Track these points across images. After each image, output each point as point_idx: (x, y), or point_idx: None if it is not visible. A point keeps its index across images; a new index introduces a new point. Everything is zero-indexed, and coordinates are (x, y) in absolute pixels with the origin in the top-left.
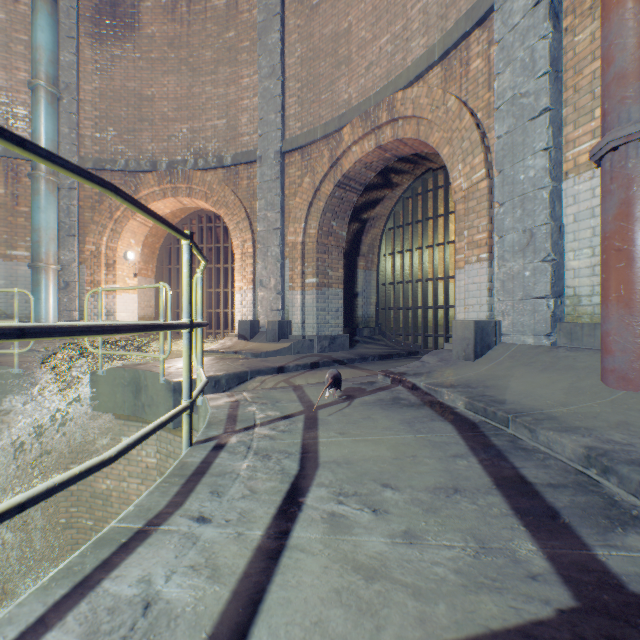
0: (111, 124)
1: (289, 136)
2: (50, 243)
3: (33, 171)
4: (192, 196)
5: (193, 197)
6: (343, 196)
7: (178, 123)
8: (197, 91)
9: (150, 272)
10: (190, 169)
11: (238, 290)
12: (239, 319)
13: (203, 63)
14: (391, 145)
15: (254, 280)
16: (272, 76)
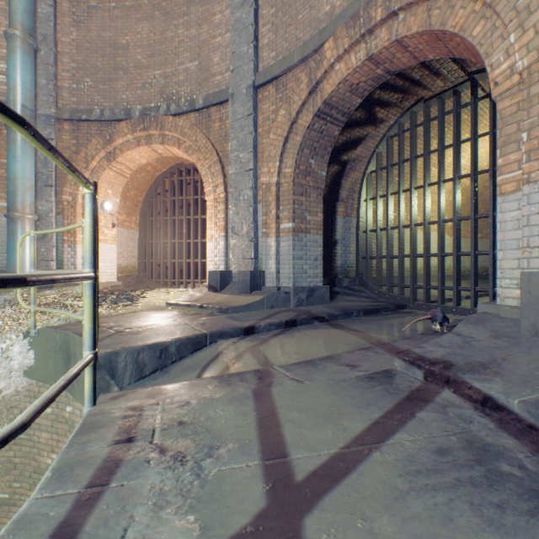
0: (87, 75)
1: (262, 68)
2: (25, 193)
3: None
4: (165, 143)
5: (166, 144)
6: (323, 129)
7: (151, 70)
8: (170, 35)
9: (133, 224)
10: (162, 115)
11: (210, 238)
12: (211, 269)
13: (175, 6)
14: (386, 53)
15: (226, 227)
16: (244, 4)
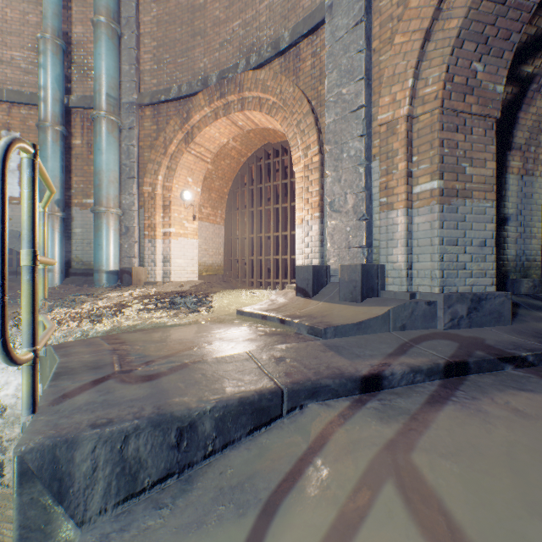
0: (166, 51)
1: None
2: (109, 186)
3: (94, 112)
4: (244, 109)
5: (245, 110)
6: None
7: (229, 23)
8: None
9: (218, 218)
10: (241, 73)
11: (299, 223)
12: (300, 264)
13: None
14: None
15: (320, 204)
16: None
